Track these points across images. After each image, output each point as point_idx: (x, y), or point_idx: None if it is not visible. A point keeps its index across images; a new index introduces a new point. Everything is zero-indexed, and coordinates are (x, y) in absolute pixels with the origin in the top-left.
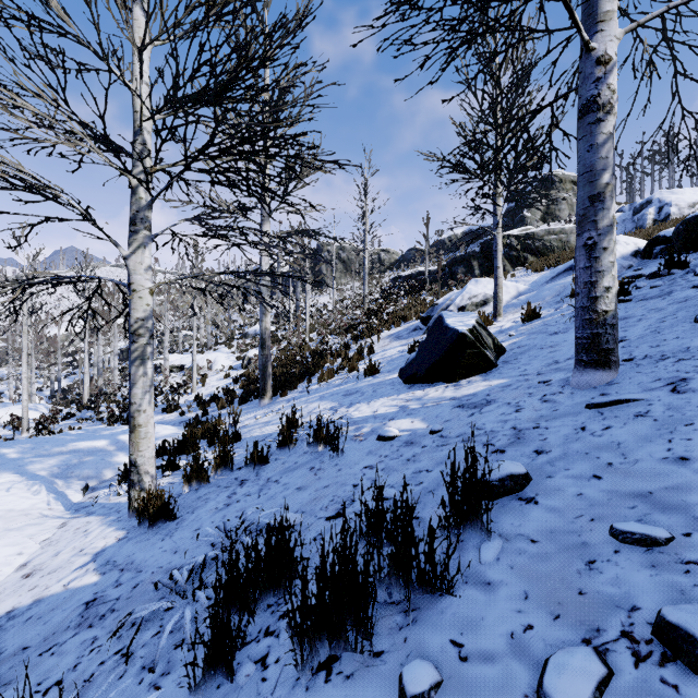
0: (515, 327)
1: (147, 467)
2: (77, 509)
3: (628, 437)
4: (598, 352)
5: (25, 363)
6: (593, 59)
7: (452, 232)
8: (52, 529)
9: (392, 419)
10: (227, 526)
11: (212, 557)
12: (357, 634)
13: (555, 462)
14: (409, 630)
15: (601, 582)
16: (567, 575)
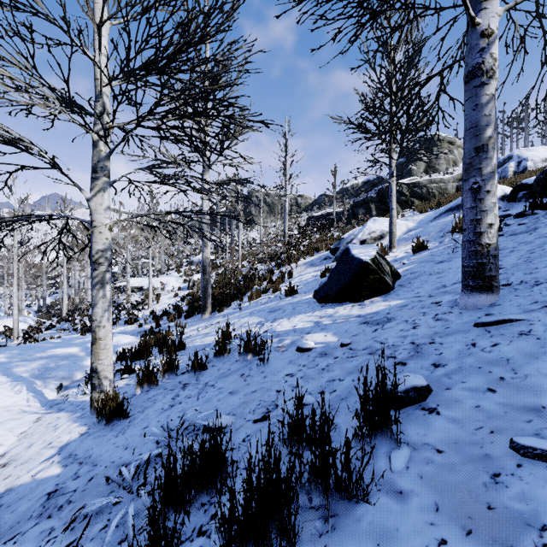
0: (407, 257)
1: (106, 373)
2: (51, 406)
3: (516, 354)
4: (482, 279)
5: (16, 285)
6: (478, 32)
7: (354, 182)
8: (29, 423)
9: (308, 333)
10: (170, 425)
11: (156, 454)
12: (280, 542)
13: (452, 375)
14: (328, 538)
15: (508, 497)
16: (474, 487)
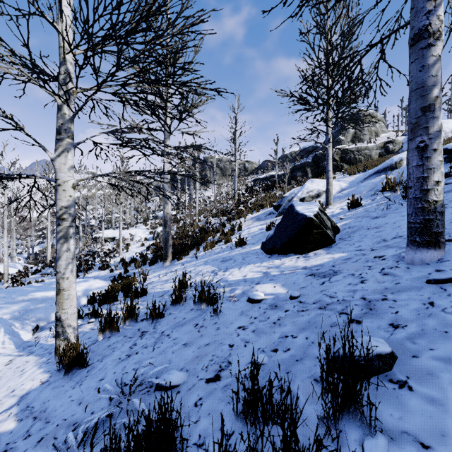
0: (343, 213)
1: (70, 321)
2: (24, 348)
3: None
4: (429, 235)
5: (6, 236)
6: None
7: (292, 150)
8: (1, 366)
9: (258, 283)
10: (125, 378)
11: (107, 414)
12: None
13: (416, 340)
14: None
15: None
16: None
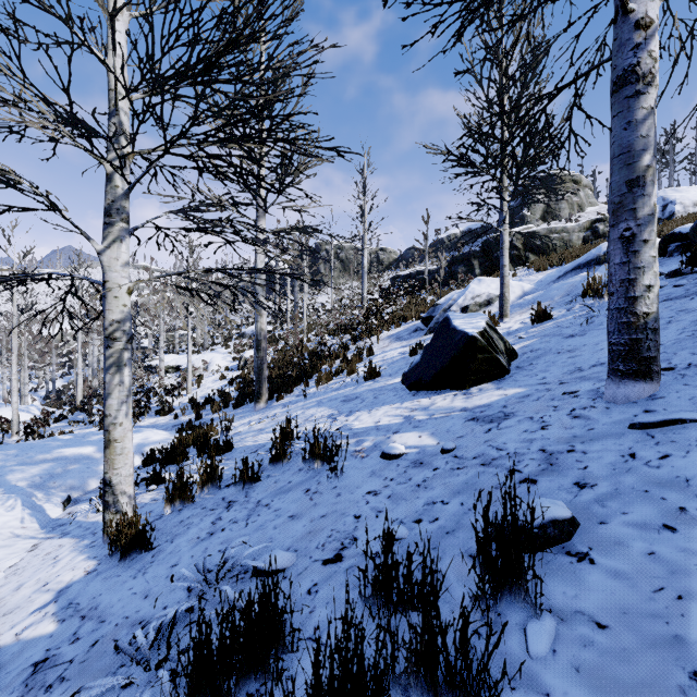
0: (524, 329)
1: (124, 486)
2: (53, 528)
3: None
4: (637, 361)
5: (15, 364)
6: (632, 22)
7: (451, 232)
8: (22, 552)
9: (396, 432)
10: (208, 563)
11: (186, 608)
12: None
13: (606, 502)
14: None
15: None
16: (666, 694)
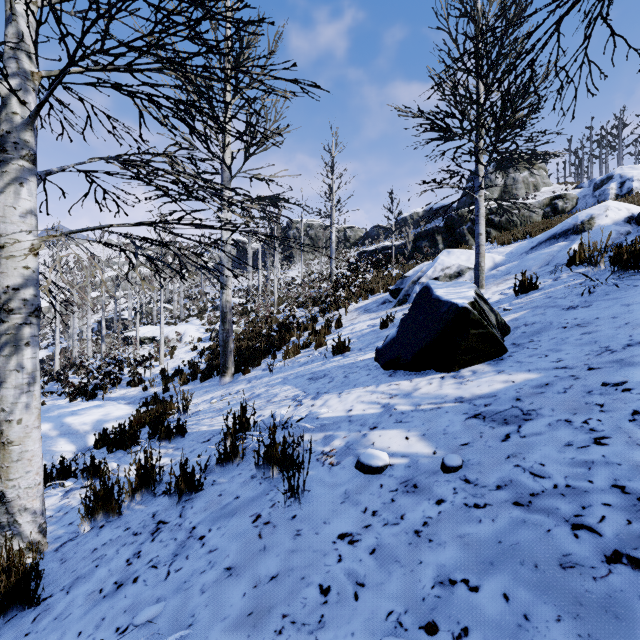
0: (507, 300)
1: (24, 501)
2: None
3: None
4: None
5: None
6: None
7: (413, 210)
8: None
9: (374, 427)
10: None
11: None
12: None
13: None
14: None
15: None
16: None
